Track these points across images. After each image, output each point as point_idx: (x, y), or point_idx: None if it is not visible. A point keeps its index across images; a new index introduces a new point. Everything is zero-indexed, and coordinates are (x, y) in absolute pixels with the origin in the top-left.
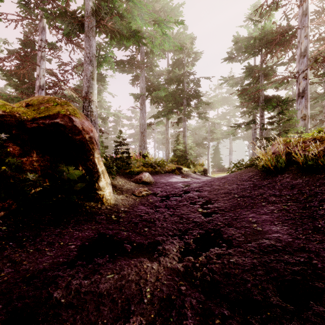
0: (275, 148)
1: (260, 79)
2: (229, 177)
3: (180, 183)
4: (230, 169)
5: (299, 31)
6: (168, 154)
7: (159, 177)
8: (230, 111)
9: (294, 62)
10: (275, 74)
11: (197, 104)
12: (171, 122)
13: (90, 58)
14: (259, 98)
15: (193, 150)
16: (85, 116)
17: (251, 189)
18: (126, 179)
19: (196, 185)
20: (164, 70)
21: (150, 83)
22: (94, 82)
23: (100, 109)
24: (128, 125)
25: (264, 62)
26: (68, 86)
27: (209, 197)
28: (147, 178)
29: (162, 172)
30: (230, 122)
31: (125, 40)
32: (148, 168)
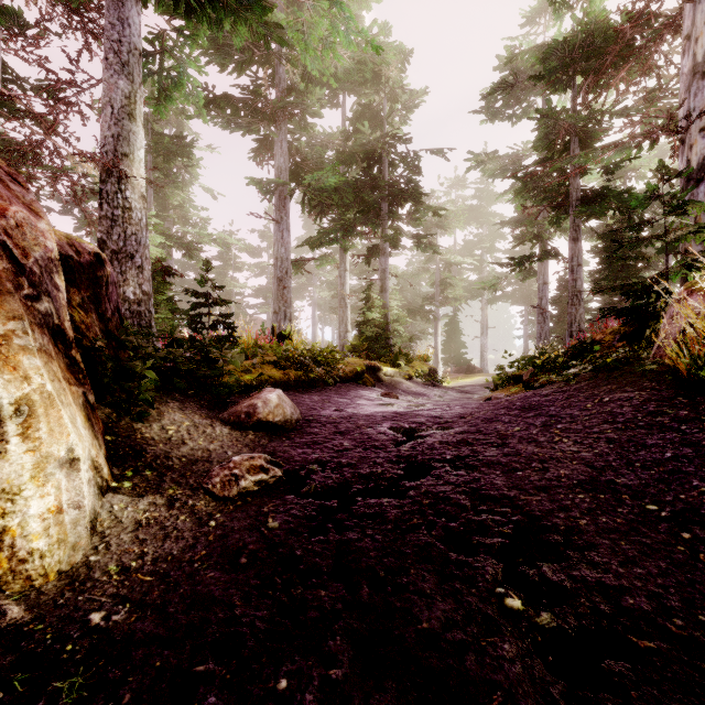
0: (696, 307)
1: (571, 149)
2: (547, 404)
3: (383, 421)
4: (504, 370)
5: (689, 8)
6: (344, 333)
7: (319, 398)
8: (482, 238)
9: (654, 107)
10: (629, 121)
11: (414, 214)
12: (353, 256)
13: (119, 51)
14: (565, 197)
15: (402, 323)
16: (9, 168)
17: (700, 470)
18: (203, 413)
19: (442, 434)
20: (336, 134)
21: (299, 156)
22: (135, 126)
23: (184, 227)
24: (251, 266)
25: (584, 103)
26: (77, 149)
27: (521, 503)
28: (274, 409)
29: (329, 381)
30: (482, 262)
31: (228, 21)
32: (286, 370)
